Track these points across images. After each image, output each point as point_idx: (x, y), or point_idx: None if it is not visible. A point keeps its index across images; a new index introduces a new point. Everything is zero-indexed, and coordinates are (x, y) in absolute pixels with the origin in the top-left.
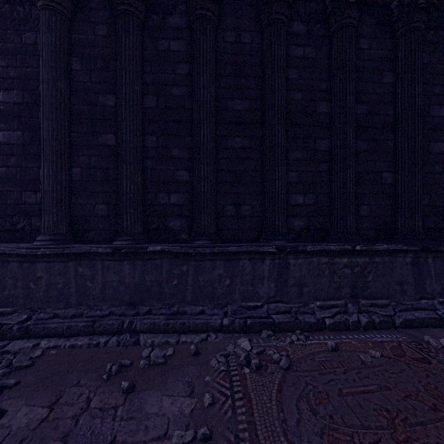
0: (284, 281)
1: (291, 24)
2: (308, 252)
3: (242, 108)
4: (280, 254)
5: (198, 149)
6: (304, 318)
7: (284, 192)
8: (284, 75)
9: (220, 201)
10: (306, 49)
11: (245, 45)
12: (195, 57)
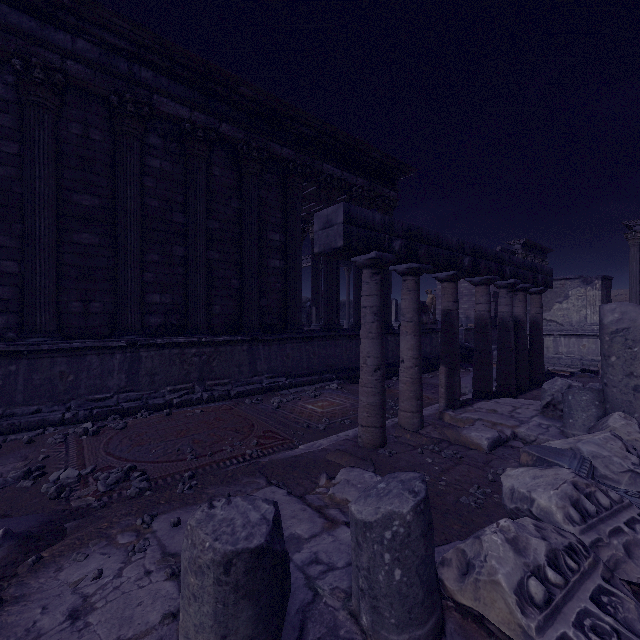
0: (136, 372)
1: (147, 136)
2: (160, 345)
3: (92, 204)
4: (132, 348)
5: (33, 242)
6: (154, 401)
7: (138, 292)
8: (138, 184)
9: (63, 297)
10: (163, 163)
11: (95, 142)
12: (29, 144)
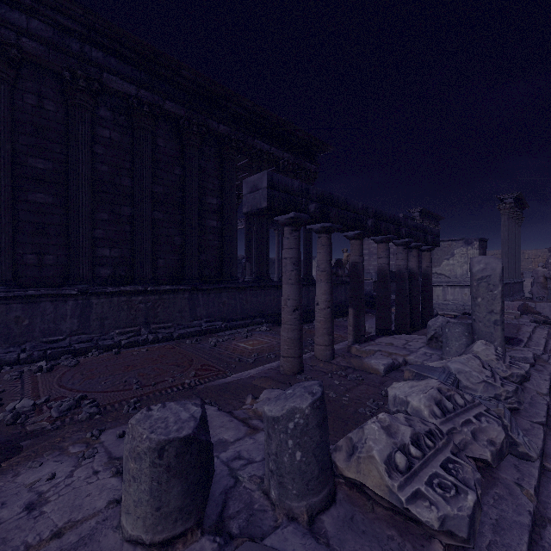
0: (87, 317)
1: (98, 108)
2: (109, 293)
3: (46, 168)
4: (83, 296)
5: None
6: (104, 342)
7: (89, 246)
8: (89, 151)
9: (18, 250)
10: (112, 133)
11: (49, 112)
12: None
